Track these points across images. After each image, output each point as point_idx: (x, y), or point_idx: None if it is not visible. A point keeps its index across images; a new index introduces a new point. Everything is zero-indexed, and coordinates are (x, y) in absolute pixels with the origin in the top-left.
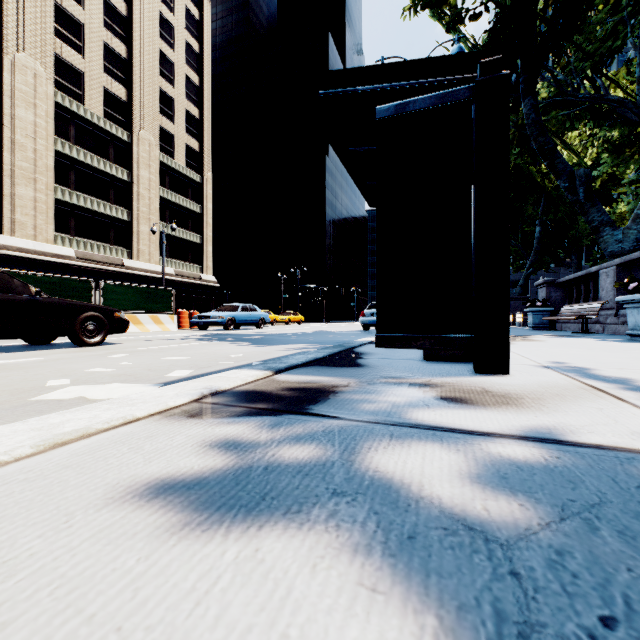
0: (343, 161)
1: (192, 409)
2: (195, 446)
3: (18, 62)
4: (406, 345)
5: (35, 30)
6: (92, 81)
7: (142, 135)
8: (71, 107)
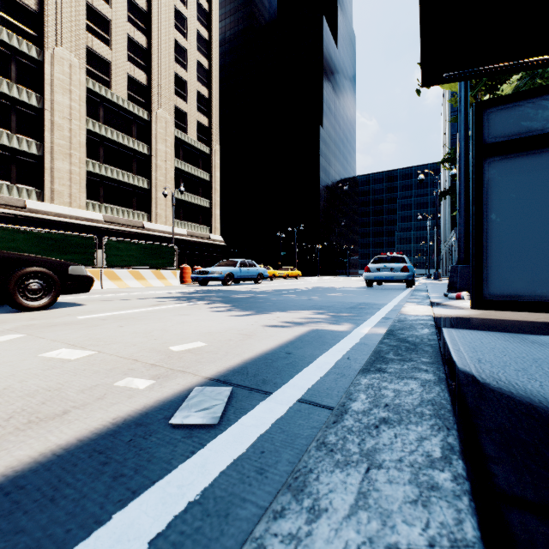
0: None
1: None
2: None
3: (56, 55)
4: None
5: (70, 27)
6: (118, 69)
7: (159, 114)
8: (100, 92)
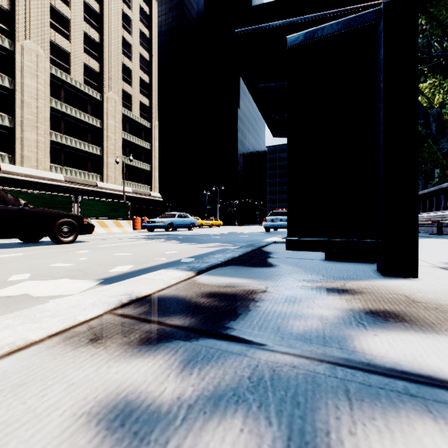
0: (254, 97)
1: (100, 326)
2: (66, 415)
3: (26, 46)
4: (315, 248)
5: (37, 24)
6: (76, 59)
7: (110, 95)
8: (61, 77)
